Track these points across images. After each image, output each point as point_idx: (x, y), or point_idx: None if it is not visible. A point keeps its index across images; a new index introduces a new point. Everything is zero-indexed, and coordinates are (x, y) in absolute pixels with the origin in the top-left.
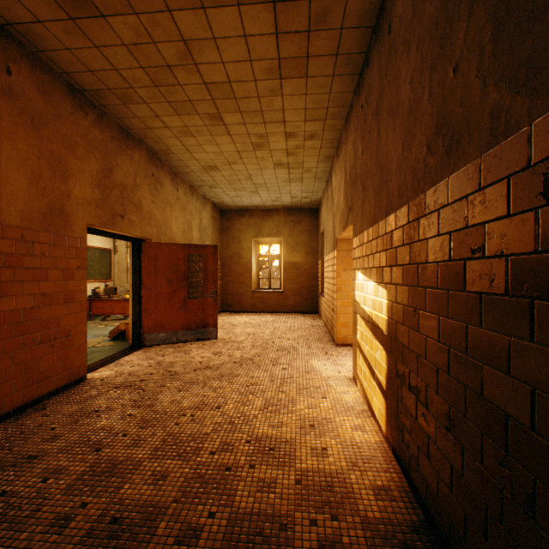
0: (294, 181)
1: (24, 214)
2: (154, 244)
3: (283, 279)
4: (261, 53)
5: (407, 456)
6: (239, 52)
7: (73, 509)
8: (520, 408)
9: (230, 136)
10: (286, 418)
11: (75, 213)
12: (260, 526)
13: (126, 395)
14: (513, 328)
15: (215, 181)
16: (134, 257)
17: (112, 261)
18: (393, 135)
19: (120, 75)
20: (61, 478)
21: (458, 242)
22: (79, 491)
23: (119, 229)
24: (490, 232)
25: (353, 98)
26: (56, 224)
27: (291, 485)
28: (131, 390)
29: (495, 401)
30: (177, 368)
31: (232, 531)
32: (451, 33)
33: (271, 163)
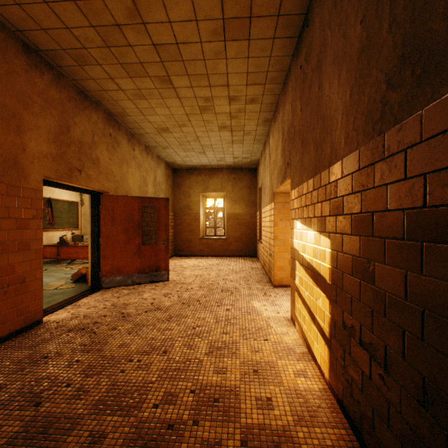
0: (236, 143)
1: None
2: (111, 197)
3: (226, 227)
4: (206, 12)
5: (357, 414)
6: (185, 11)
7: None
8: None
9: (179, 99)
10: (231, 362)
11: (30, 165)
12: None
13: (77, 339)
14: None
15: (167, 142)
16: (93, 208)
17: (79, 212)
18: (338, 83)
19: (72, 35)
20: None
21: (440, 184)
22: None
23: (77, 182)
24: None
25: (291, 61)
26: (9, 175)
27: (236, 447)
28: (83, 333)
29: None
30: (129, 310)
31: None
32: None
33: (216, 126)
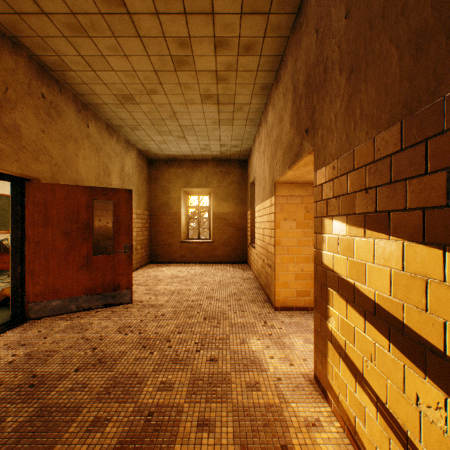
0: (224, 123)
1: None
2: (44, 186)
3: (212, 229)
4: None
5: None
6: None
7: None
8: None
9: (140, 41)
10: None
11: None
12: None
13: None
14: None
15: (136, 120)
16: (13, 202)
17: None
18: None
19: None
20: None
21: None
22: None
23: None
24: None
25: None
26: None
27: None
28: None
29: None
30: (50, 366)
31: None
32: None
33: (198, 94)
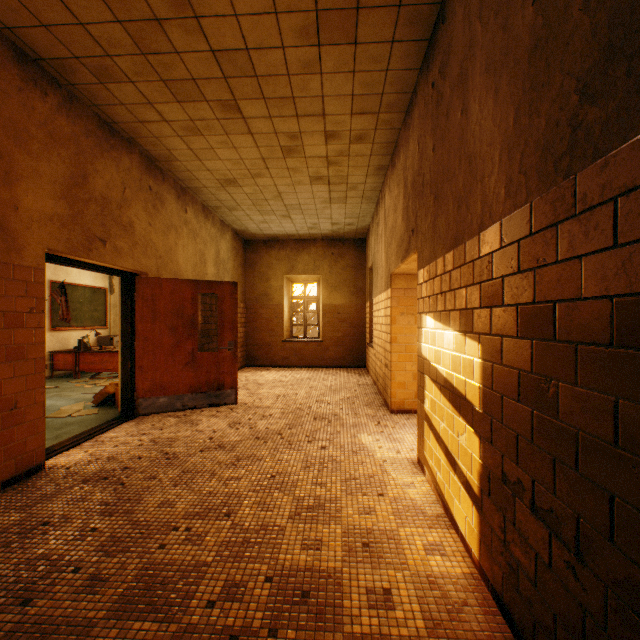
0: (336, 202)
1: None
2: (152, 280)
3: (322, 325)
4: (290, 0)
5: (527, 619)
6: None
7: None
8: None
9: (251, 136)
10: (328, 531)
11: (25, 232)
12: None
13: (96, 495)
14: None
15: (235, 201)
16: (124, 297)
17: (108, 303)
18: (495, 101)
19: (89, 35)
20: None
21: None
22: None
23: (99, 258)
24: None
25: (419, 78)
26: None
27: None
28: (106, 485)
29: None
30: (177, 448)
31: None
32: None
33: (306, 176)
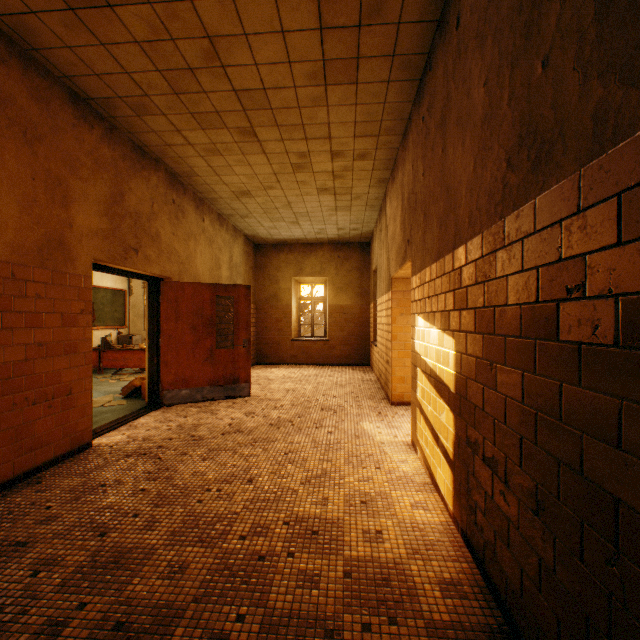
0: (341, 210)
1: (14, 246)
2: (175, 284)
3: (328, 325)
4: (302, 53)
5: (480, 542)
6: (276, 52)
7: (68, 611)
8: (635, 493)
9: (265, 155)
10: (333, 493)
11: (78, 246)
12: (300, 632)
13: (139, 466)
14: (626, 389)
15: (248, 209)
16: (151, 300)
17: (127, 304)
18: (462, 150)
19: (132, 80)
20: (55, 570)
21: (549, 279)
22: (76, 588)
23: (133, 266)
24: (593, 266)
25: (412, 109)
26: (54, 259)
27: (338, 579)
28: (146, 459)
29: (600, 481)
30: (201, 432)
31: (265, 639)
32: (539, 17)
33: (314, 188)
